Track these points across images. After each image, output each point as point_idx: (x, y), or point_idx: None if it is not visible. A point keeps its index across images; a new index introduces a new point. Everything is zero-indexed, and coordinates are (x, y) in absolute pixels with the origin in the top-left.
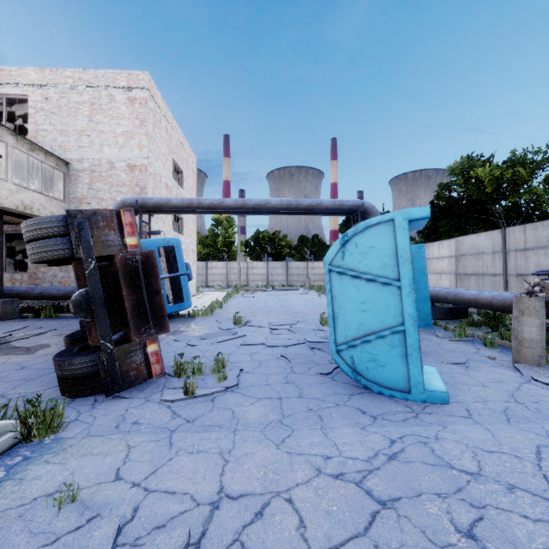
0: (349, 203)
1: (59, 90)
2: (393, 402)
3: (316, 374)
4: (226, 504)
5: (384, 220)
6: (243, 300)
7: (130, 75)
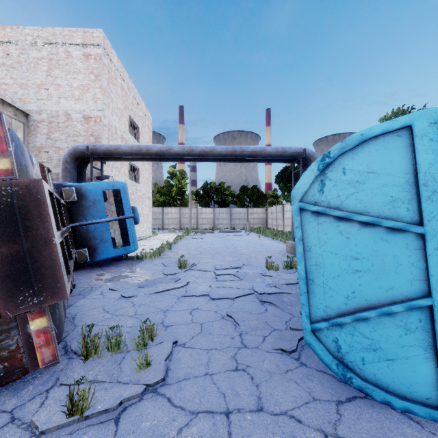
0: (291, 150)
1: (19, 46)
2: (417, 429)
3: (274, 350)
4: None
5: (394, 128)
6: (191, 241)
7: (86, 32)
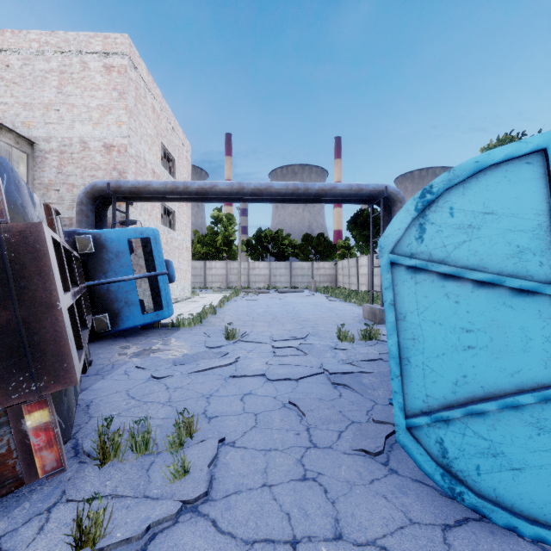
0: (369, 188)
1: (22, 56)
2: None
3: (354, 451)
4: None
5: (522, 153)
6: (242, 304)
7: (107, 38)
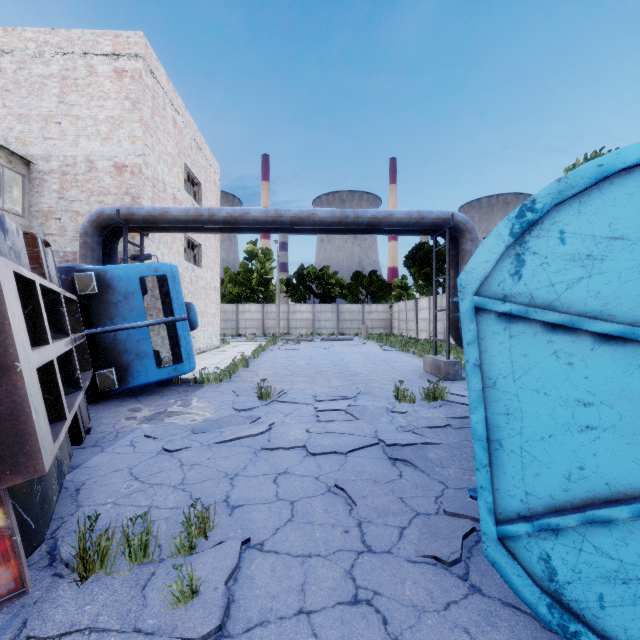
0: (432, 215)
1: (17, 58)
2: None
3: (421, 558)
4: None
5: None
6: (280, 355)
7: (118, 36)
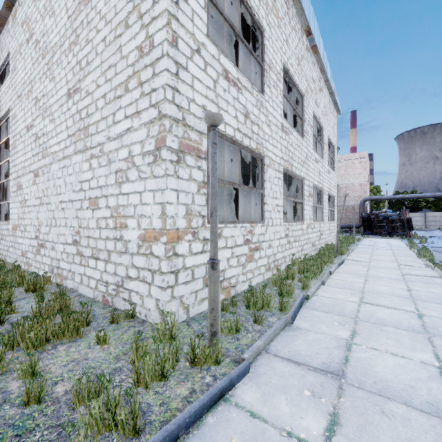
0: None
1: None
2: None
3: None
4: (435, 241)
5: None
6: None
7: (360, 153)
